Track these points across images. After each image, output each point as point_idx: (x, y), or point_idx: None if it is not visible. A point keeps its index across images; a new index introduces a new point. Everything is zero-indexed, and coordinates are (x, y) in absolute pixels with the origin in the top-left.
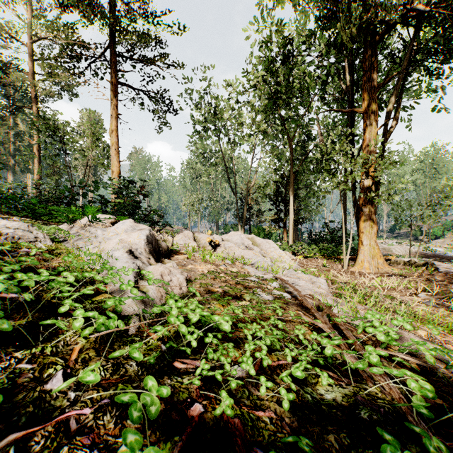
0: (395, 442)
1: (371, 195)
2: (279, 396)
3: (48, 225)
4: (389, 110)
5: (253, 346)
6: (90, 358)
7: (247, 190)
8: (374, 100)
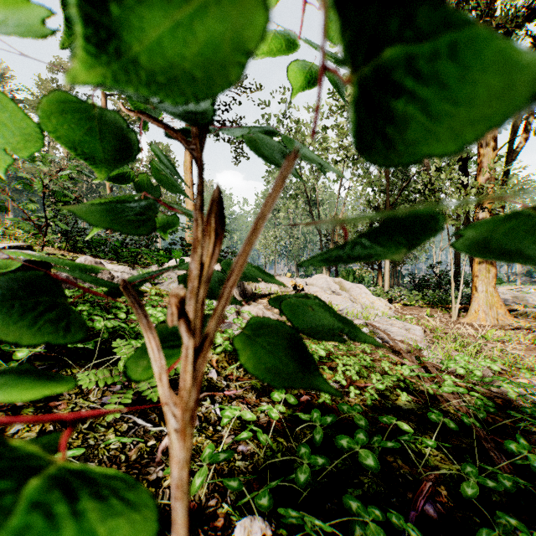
0: (440, 413)
1: None
2: (364, 402)
3: (134, 268)
4: (515, 124)
5: (344, 368)
6: (226, 366)
7: (333, 225)
8: None
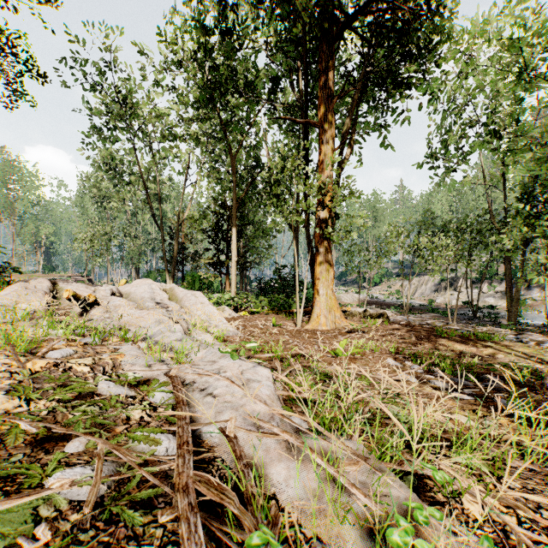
0: None
1: (329, 230)
2: None
3: None
4: (345, 134)
5: None
6: None
7: (178, 223)
8: (331, 112)
